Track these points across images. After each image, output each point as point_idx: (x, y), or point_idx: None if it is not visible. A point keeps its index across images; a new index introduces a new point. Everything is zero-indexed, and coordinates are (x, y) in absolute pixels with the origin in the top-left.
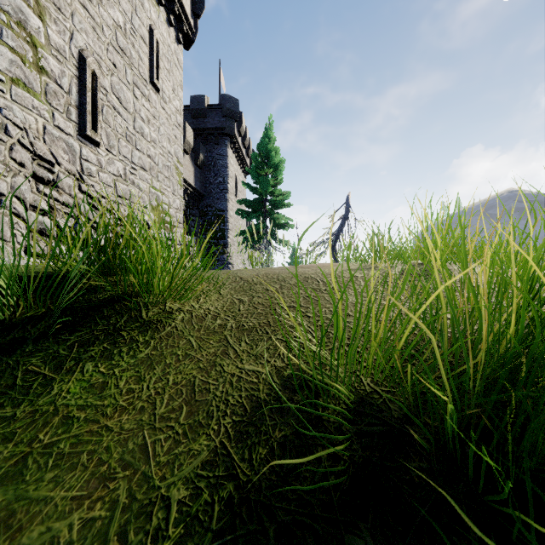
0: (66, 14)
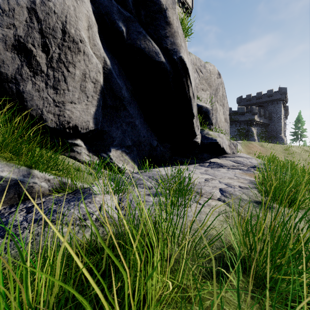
0: (282, 123)
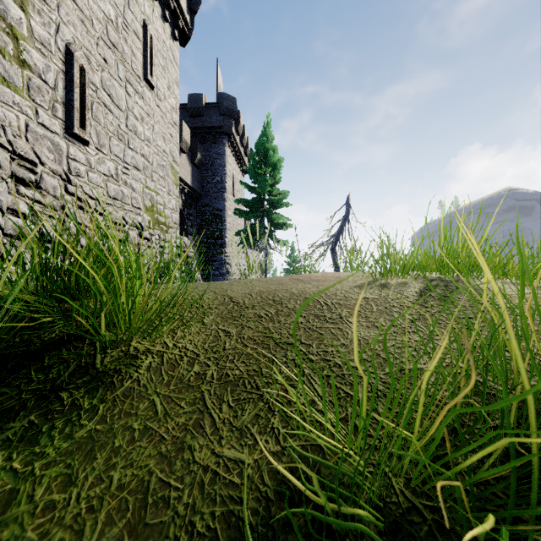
0: (52, 6)
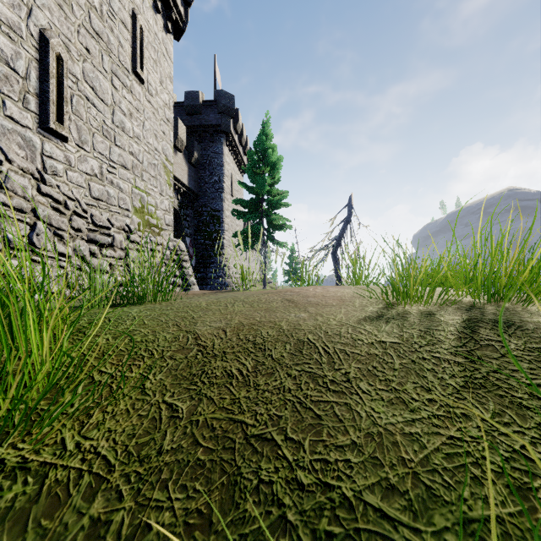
0: None
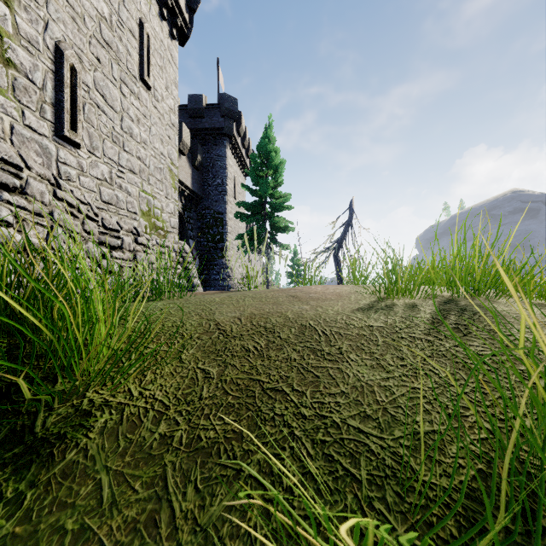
0: (40, 2)
